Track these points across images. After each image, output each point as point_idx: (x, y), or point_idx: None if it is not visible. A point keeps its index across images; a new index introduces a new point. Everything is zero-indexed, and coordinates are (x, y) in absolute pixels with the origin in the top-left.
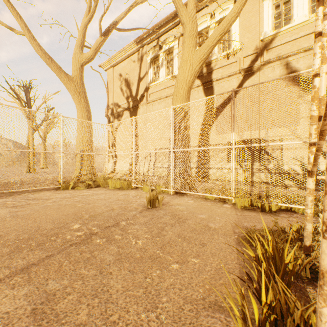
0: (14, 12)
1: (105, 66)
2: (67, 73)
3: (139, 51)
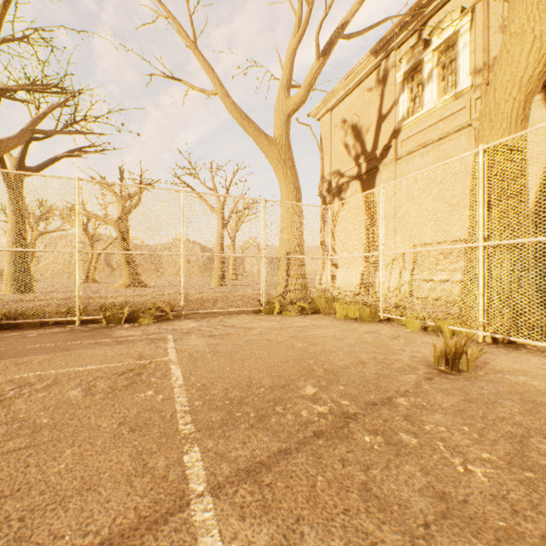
0: (206, 65)
1: (317, 112)
2: (267, 135)
3: (378, 68)
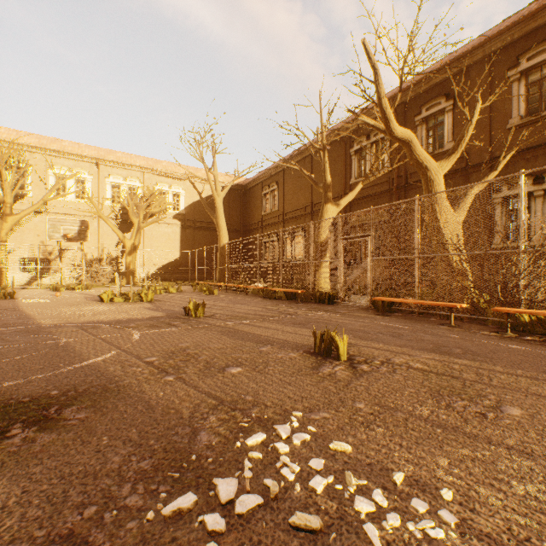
0: None
1: None
2: None
3: None
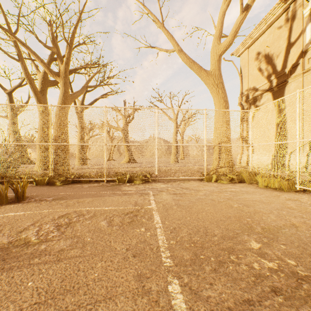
0: (168, 35)
1: (238, 51)
2: (205, 70)
3: (287, 10)
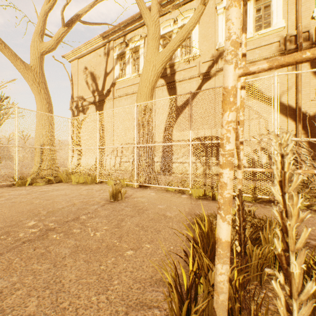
0: None
1: (69, 57)
2: (24, 61)
3: (105, 46)
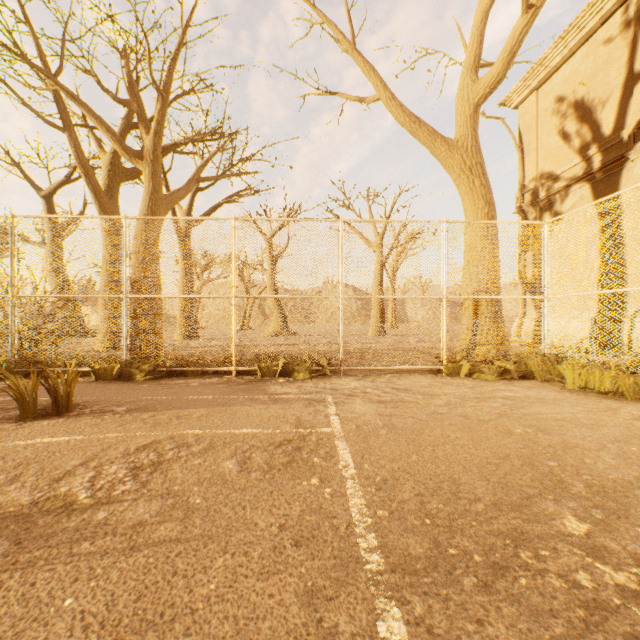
0: (366, 67)
1: (514, 97)
2: (445, 138)
3: (626, 3)
